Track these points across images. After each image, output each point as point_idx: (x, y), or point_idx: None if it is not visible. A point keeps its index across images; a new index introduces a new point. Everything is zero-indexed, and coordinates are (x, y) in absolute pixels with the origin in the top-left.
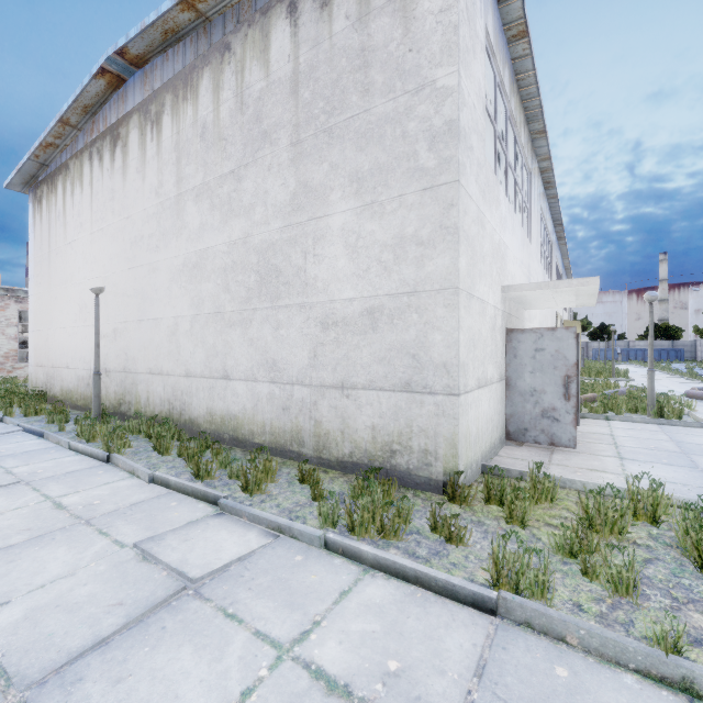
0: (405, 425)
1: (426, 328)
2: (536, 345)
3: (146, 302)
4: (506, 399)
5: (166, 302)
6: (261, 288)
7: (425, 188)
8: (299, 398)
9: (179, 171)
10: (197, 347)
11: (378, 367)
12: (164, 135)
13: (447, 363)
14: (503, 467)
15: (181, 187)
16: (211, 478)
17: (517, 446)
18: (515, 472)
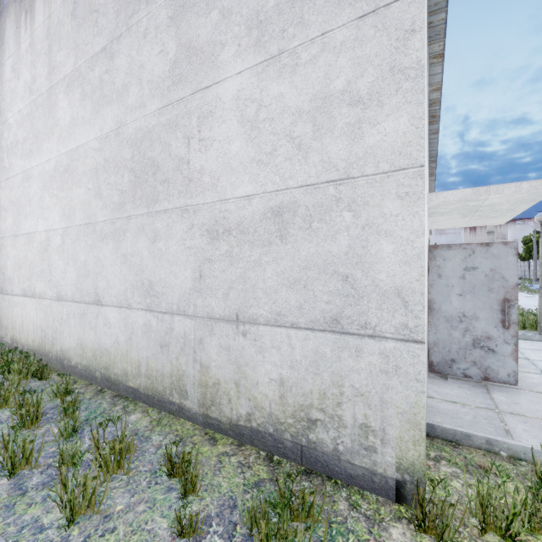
0: (331, 383)
1: (366, 234)
2: (466, 263)
3: (20, 215)
4: (429, 325)
5: (38, 214)
6: (136, 189)
7: (364, 13)
8: (180, 332)
9: (51, 61)
10: (68, 265)
11: (288, 293)
12: (36, 22)
13: (404, 288)
14: (460, 430)
15: (53, 78)
16: (31, 466)
17: (443, 379)
18: (480, 440)
